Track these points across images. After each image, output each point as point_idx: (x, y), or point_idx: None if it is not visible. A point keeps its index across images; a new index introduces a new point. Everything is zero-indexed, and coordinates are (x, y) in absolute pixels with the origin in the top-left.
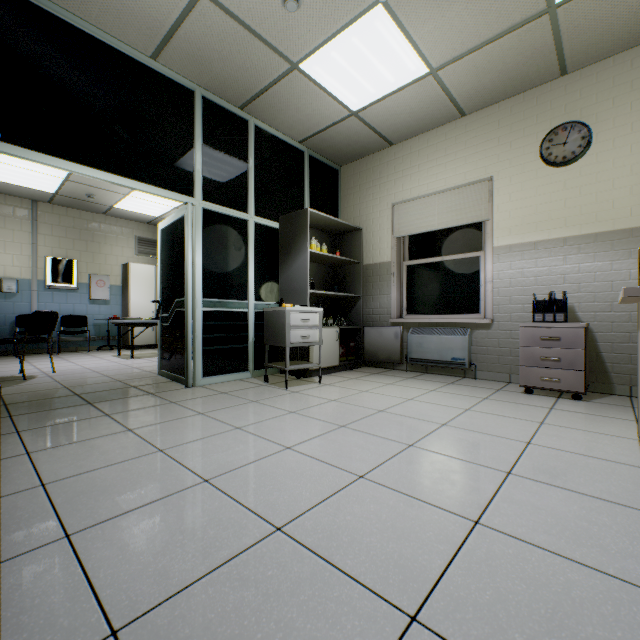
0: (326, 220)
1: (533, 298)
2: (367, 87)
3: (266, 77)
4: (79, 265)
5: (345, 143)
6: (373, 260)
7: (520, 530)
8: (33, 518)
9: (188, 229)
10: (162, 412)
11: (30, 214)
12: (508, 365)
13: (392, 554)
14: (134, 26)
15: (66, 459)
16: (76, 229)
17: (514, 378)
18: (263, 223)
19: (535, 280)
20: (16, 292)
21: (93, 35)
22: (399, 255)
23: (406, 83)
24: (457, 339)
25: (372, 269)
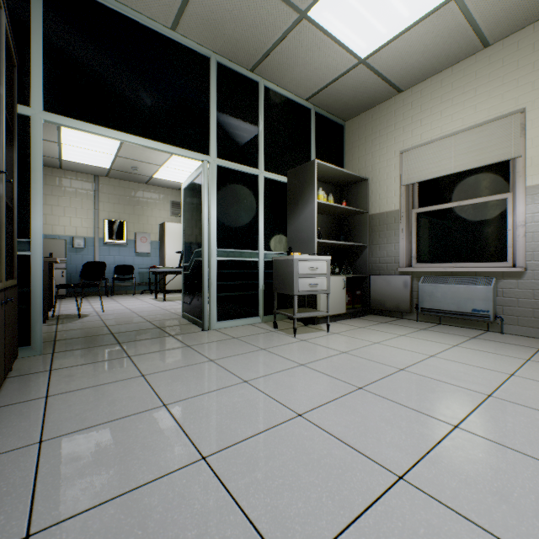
0: (332, 171)
1: None
2: (378, 27)
3: (275, 32)
4: (128, 225)
5: (351, 95)
6: (379, 209)
7: None
8: (7, 495)
9: (204, 185)
10: (176, 356)
11: (93, 186)
12: None
13: None
14: None
15: (75, 408)
16: (126, 197)
17: None
18: (272, 178)
19: None
20: (83, 247)
21: (122, 13)
22: (408, 203)
23: (422, 15)
24: (479, 289)
25: (378, 218)
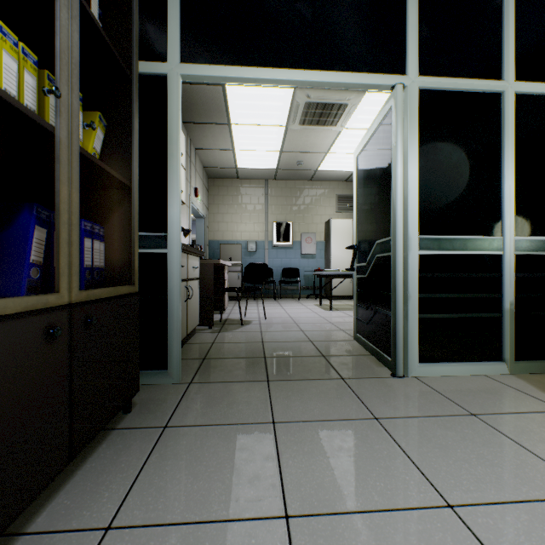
0: None
1: None
2: None
3: None
4: (293, 226)
5: None
6: None
7: None
8: None
9: (395, 126)
10: (355, 452)
11: (263, 191)
12: None
13: None
14: None
15: None
16: (291, 197)
17: None
18: (532, 91)
19: None
20: (255, 251)
21: None
22: None
23: None
24: None
25: None
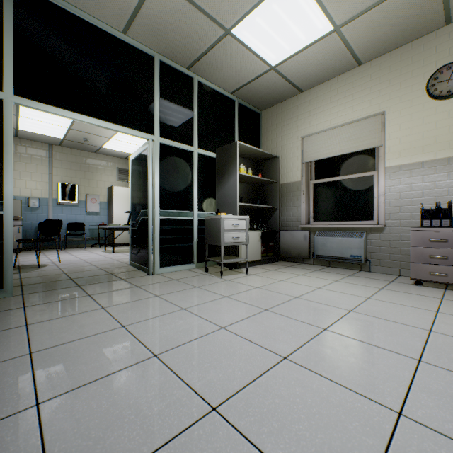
0: (251, 150)
1: (421, 207)
2: (283, 45)
3: (206, 42)
4: (79, 188)
5: (265, 92)
6: (287, 180)
7: (447, 426)
8: (15, 384)
9: (149, 158)
10: (128, 294)
11: (47, 153)
12: (398, 261)
13: (322, 446)
14: (109, 8)
15: (52, 331)
16: (77, 163)
17: (403, 272)
18: (204, 153)
19: (422, 193)
20: (38, 207)
21: (81, 17)
22: (307, 176)
23: (314, 40)
24: (355, 240)
25: (286, 187)
